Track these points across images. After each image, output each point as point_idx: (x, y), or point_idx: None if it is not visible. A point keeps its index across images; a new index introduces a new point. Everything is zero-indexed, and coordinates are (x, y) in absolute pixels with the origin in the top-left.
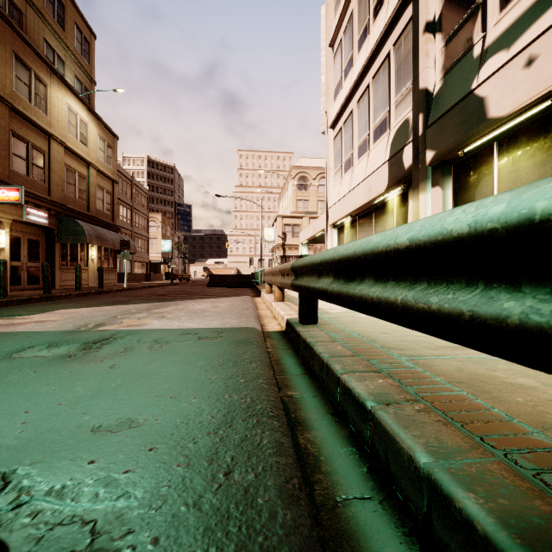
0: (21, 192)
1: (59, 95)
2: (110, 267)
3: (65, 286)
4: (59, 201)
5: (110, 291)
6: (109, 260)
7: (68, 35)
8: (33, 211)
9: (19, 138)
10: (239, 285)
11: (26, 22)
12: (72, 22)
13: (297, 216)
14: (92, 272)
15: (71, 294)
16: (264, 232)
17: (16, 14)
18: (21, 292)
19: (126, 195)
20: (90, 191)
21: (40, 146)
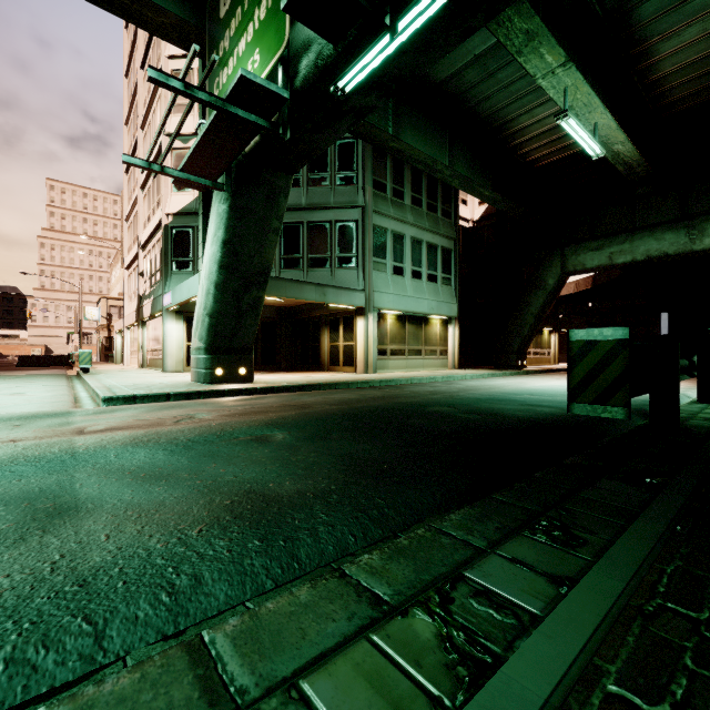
0: None
1: None
2: None
3: None
4: None
5: None
6: None
7: None
8: None
9: None
10: (54, 364)
11: None
12: None
13: None
14: None
15: None
16: (86, 310)
17: None
18: None
19: None
20: None
21: None
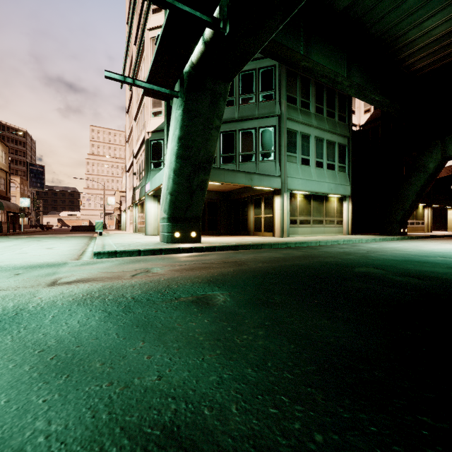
0: None
1: None
2: (5, 221)
3: None
4: None
5: (21, 233)
6: (4, 217)
7: None
8: None
9: None
10: (89, 230)
11: None
12: None
13: None
14: None
15: (11, 233)
16: (108, 199)
17: None
18: None
19: None
20: None
21: None
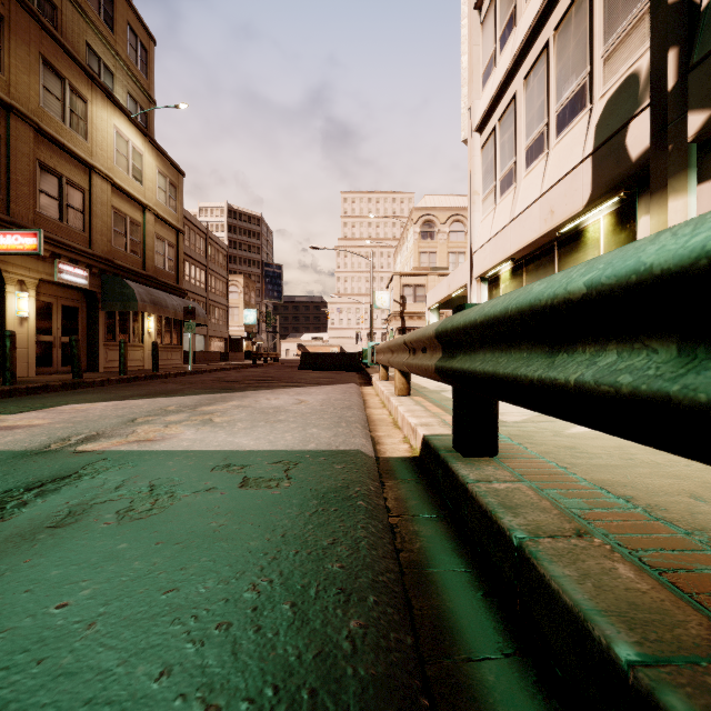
0: (39, 238)
1: (103, 114)
2: (174, 344)
3: (113, 369)
4: (103, 255)
5: (167, 375)
6: (172, 333)
7: (119, 39)
8: (67, 268)
9: (49, 170)
10: (341, 367)
11: (62, 20)
12: (123, 22)
13: (421, 273)
14: (149, 350)
15: (109, 379)
16: (375, 296)
17: (49, 8)
18: (48, 377)
19: (199, 252)
20: (146, 243)
21: (79, 182)
